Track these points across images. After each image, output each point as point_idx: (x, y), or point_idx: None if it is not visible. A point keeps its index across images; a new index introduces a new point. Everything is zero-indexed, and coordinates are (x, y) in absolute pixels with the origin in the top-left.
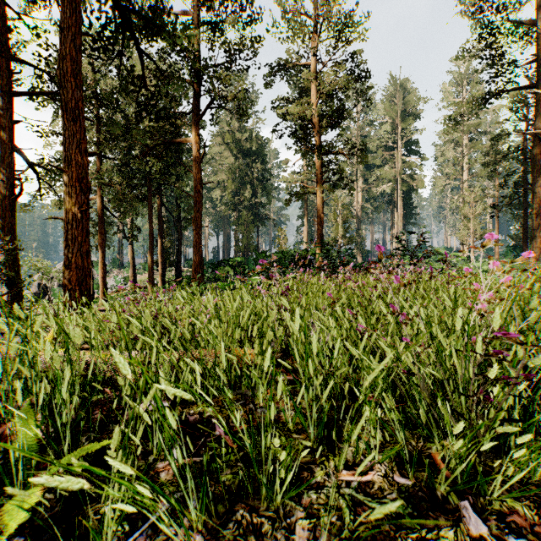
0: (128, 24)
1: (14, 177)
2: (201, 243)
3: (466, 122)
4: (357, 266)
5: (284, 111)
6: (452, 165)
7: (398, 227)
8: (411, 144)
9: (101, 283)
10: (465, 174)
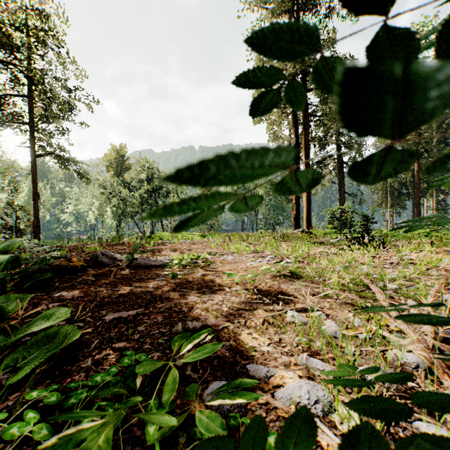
0: None
1: (344, 200)
2: (419, 212)
3: None
4: None
5: None
6: None
7: None
8: None
9: None
10: None
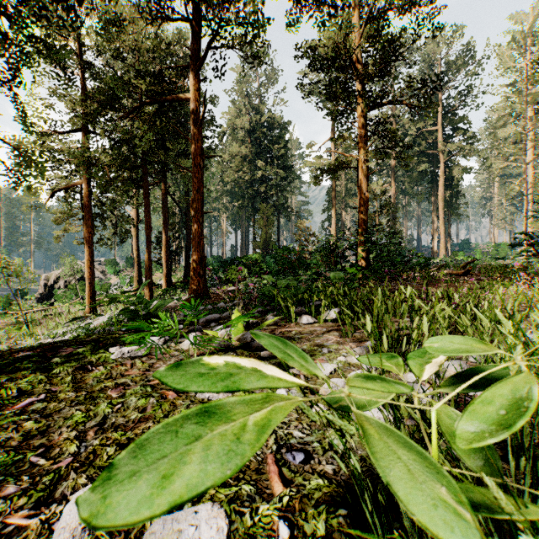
0: None
1: None
2: (202, 234)
3: (530, 91)
4: (419, 265)
5: (315, 42)
6: (511, 143)
7: (443, 219)
8: (458, 121)
9: (88, 286)
10: (528, 153)
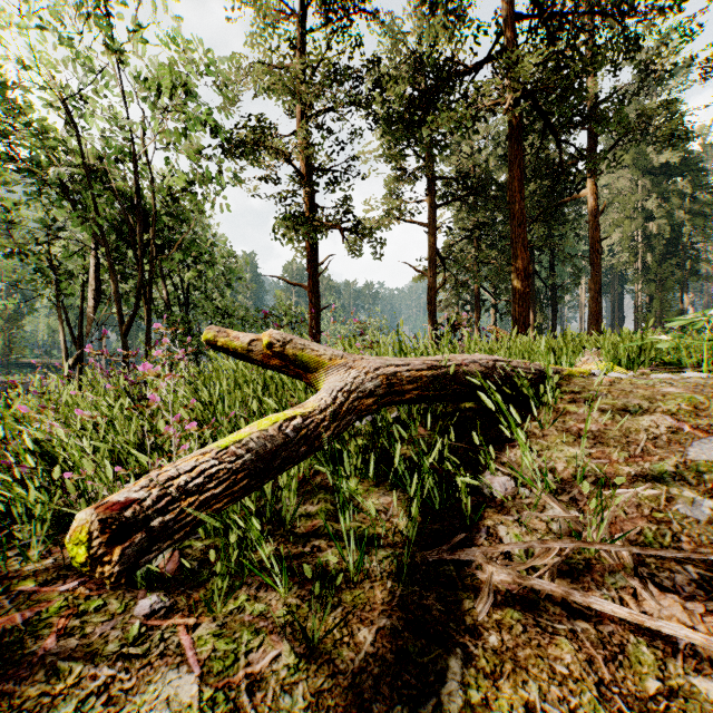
0: (553, 125)
1: (436, 272)
2: (600, 312)
3: None
4: None
5: None
6: None
7: None
8: None
9: None
10: None
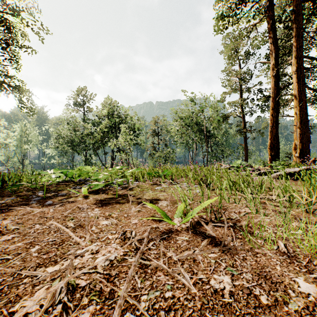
0: None
1: None
2: None
3: None
4: None
5: None
6: None
7: None
8: None
9: None
10: None
